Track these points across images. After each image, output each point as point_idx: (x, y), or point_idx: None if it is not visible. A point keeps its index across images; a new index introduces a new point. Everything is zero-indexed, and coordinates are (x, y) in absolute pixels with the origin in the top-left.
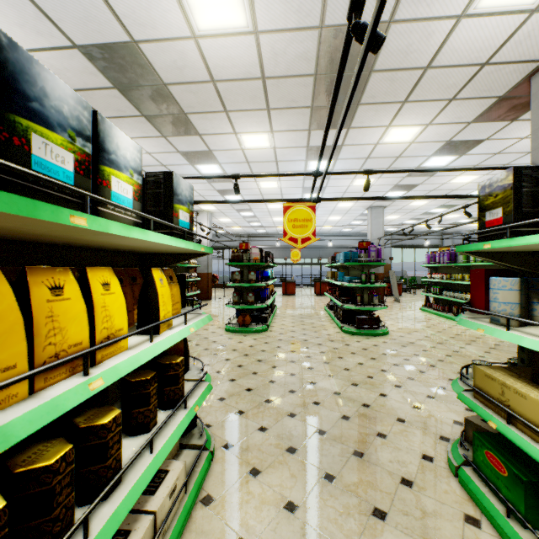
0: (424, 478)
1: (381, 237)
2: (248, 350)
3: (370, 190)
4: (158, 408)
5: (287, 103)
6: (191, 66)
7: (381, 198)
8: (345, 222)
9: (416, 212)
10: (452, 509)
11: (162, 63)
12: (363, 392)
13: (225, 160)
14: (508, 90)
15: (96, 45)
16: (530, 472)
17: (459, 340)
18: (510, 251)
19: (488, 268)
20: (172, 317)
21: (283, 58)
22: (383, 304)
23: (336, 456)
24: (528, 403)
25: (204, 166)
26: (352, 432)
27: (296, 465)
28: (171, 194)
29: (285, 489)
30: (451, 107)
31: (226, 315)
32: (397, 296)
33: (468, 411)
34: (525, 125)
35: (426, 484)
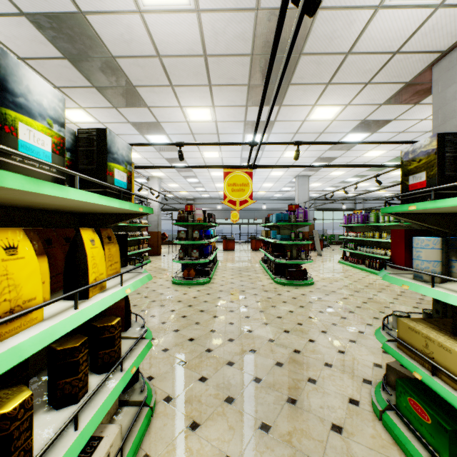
0: (352, 423)
1: (307, 201)
2: (191, 301)
3: (298, 161)
4: (93, 372)
5: (227, 80)
6: (138, 40)
7: (309, 166)
8: (277, 189)
9: (335, 181)
10: (380, 454)
11: (109, 36)
12: (294, 339)
13: (172, 131)
14: (413, 77)
15: (43, 14)
16: (452, 420)
17: (372, 288)
18: (429, 212)
19: (394, 227)
20: (104, 279)
21: (223, 37)
22: (309, 258)
23: (271, 405)
24: (453, 357)
25: (153, 136)
26: (285, 378)
27: (234, 416)
28: (104, 152)
29: (223, 443)
30: (367, 90)
31: (173, 269)
32: (319, 250)
33: (385, 353)
34: (425, 109)
35: (354, 429)
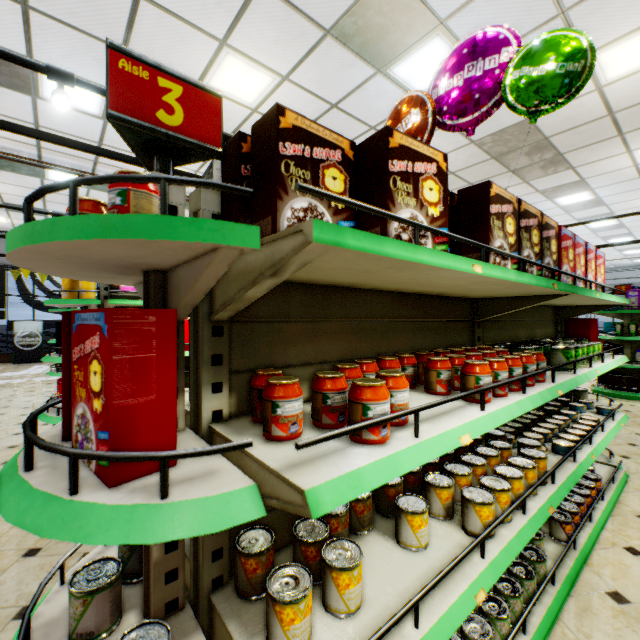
0: None
1: None
2: None
3: None
4: None
5: (484, 176)
6: None
7: None
8: None
9: None
10: None
11: None
12: None
13: None
14: None
15: None
16: None
17: None
18: None
19: None
20: None
21: (458, 161)
22: None
23: None
24: None
25: None
26: None
27: None
28: None
29: None
30: None
31: None
32: None
33: None
34: None
35: None
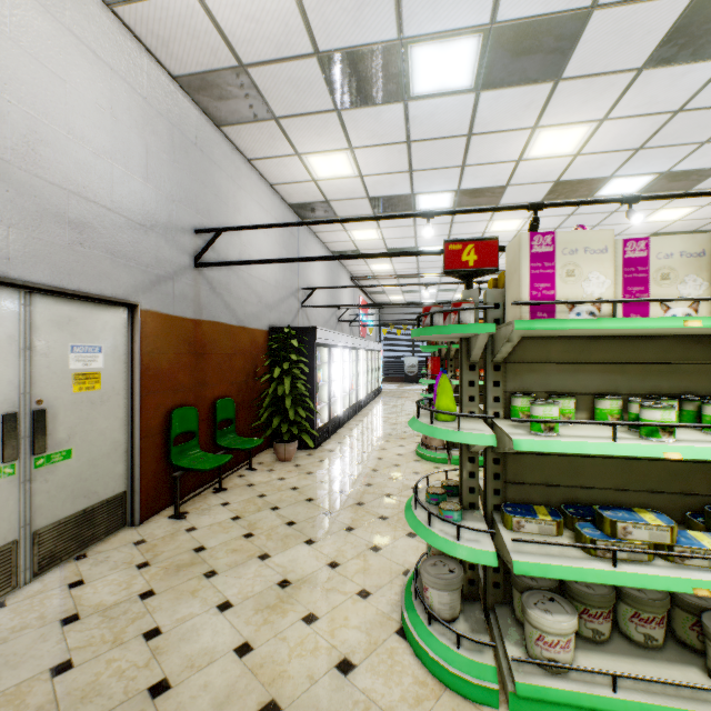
0: None
1: None
2: None
3: None
4: None
5: None
6: (693, 223)
7: None
8: None
9: None
10: None
11: (676, 229)
12: None
13: None
14: None
15: None
16: None
17: None
18: None
19: None
20: None
21: None
22: None
23: None
24: None
25: None
26: None
27: None
28: None
29: None
30: None
31: None
32: None
33: None
34: None
35: None
